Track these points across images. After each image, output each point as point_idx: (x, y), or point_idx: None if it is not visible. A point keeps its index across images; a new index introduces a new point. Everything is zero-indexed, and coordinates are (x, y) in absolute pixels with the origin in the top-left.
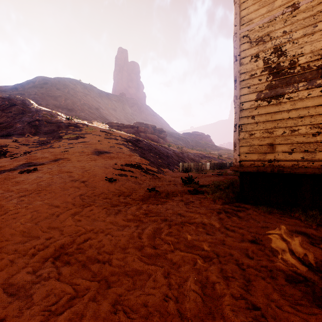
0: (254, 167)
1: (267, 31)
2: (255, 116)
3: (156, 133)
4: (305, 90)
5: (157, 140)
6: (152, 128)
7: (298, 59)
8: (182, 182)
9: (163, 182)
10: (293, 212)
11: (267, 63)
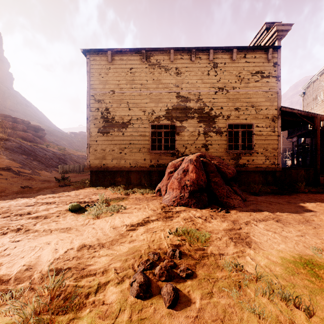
0: (97, 168)
1: (103, 98)
2: (97, 141)
3: (30, 131)
4: (117, 132)
5: (32, 139)
6: (25, 124)
7: (115, 117)
8: (57, 181)
9: (38, 182)
10: (109, 187)
11: (103, 114)
